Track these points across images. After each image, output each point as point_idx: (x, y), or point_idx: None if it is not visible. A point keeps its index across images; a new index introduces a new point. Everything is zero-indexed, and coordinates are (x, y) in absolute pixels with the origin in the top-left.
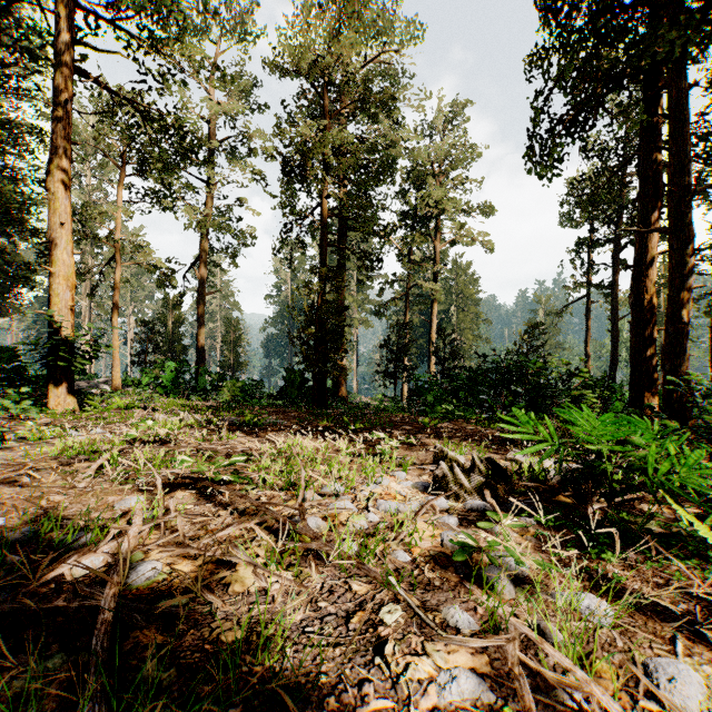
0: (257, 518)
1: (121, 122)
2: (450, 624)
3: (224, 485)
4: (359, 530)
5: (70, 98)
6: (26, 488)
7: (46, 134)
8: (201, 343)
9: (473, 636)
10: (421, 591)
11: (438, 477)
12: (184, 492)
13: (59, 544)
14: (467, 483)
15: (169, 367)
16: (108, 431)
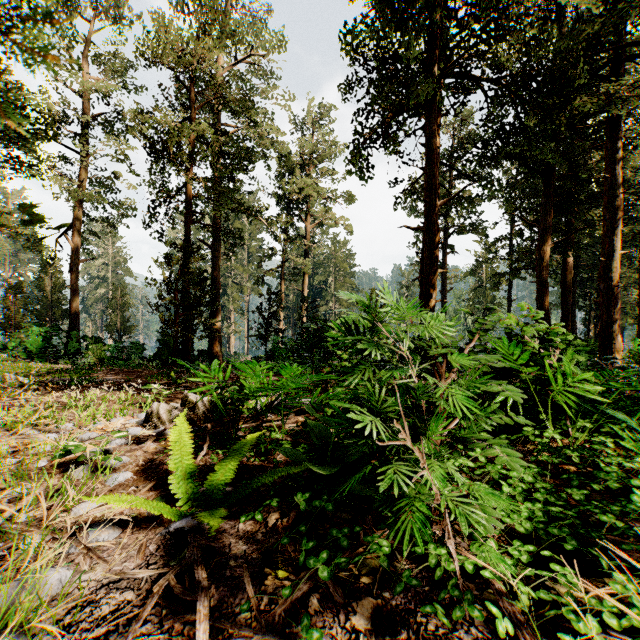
0: None
1: None
2: (7, 495)
3: None
4: (40, 452)
5: None
6: None
7: None
8: (75, 308)
9: (13, 499)
10: (19, 481)
11: (149, 414)
12: None
13: None
14: (164, 416)
15: (34, 332)
16: None
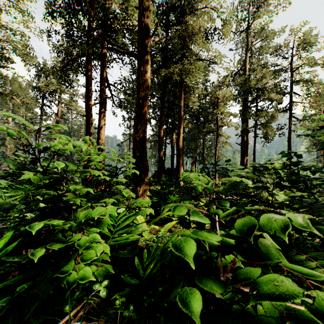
0: None
1: None
2: None
3: None
4: None
5: None
6: None
7: None
8: None
9: None
10: None
11: None
12: None
13: None
14: None
15: None
16: None
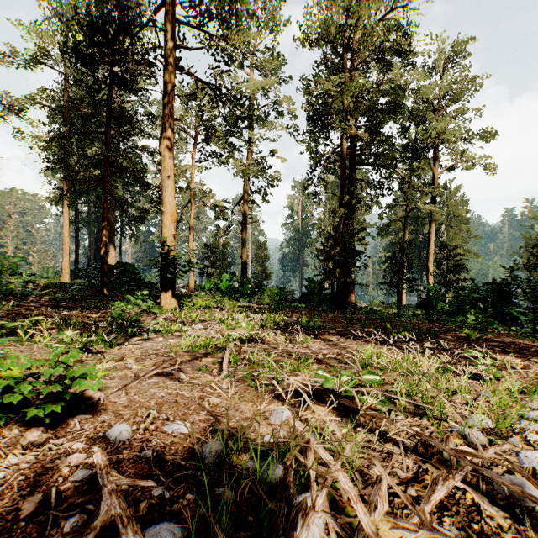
0: (456, 472)
1: (195, 106)
2: None
3: (349, 400)
4: None
5: (173, 87)
6: (182, 384)
7: (155, 118)
8: (244, 259)
9: None
10: None
11: None
12: (319, 406)
13: (254, 474)
14: None
15: (225, 277)
16: (205, 326)
